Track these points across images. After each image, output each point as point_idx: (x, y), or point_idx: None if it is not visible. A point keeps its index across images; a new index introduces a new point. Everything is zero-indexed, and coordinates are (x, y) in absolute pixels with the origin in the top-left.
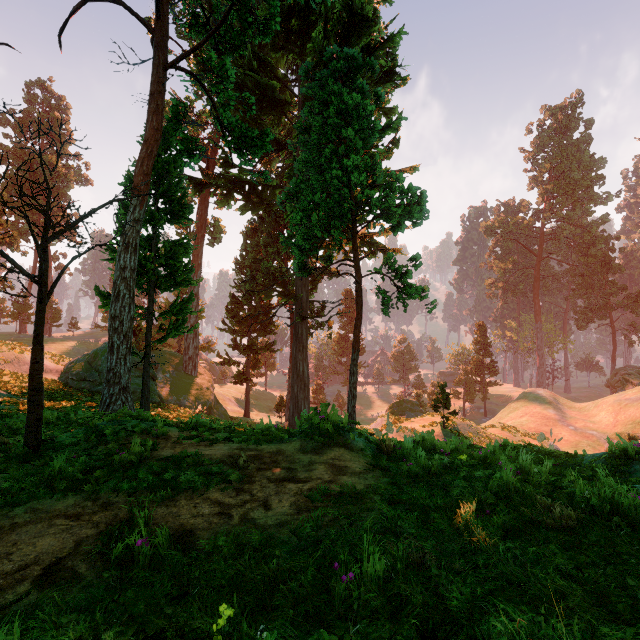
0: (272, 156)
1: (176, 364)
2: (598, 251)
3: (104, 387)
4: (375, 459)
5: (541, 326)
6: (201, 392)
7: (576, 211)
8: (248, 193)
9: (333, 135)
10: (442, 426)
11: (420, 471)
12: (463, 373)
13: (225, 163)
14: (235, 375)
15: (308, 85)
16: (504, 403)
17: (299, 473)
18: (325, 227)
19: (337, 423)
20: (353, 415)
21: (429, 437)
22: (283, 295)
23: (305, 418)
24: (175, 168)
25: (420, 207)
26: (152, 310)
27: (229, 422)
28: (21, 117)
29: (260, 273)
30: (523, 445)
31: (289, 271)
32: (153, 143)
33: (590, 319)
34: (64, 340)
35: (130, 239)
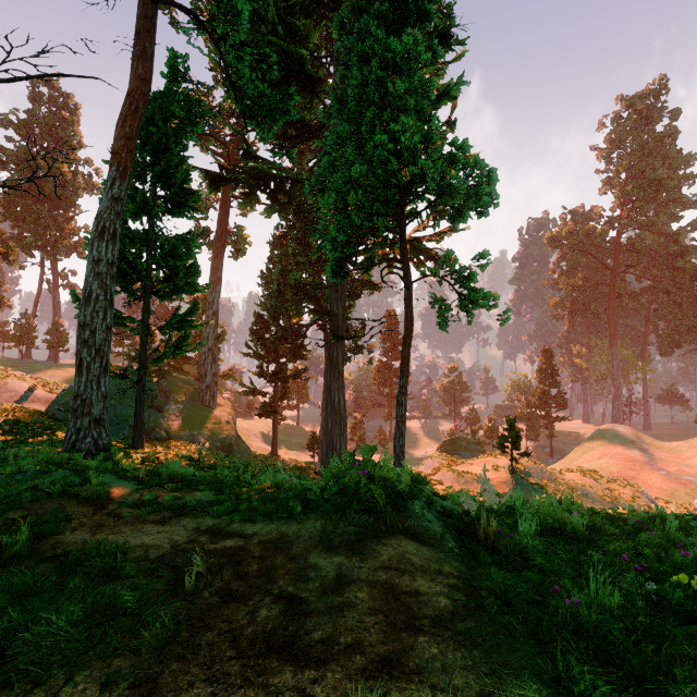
0: (303, 153)
1: (192, 394)
2: (687, 263)
3: (69, 419)
4: (469, 562)
5: (617, 352)
6: (220, 426)
7: (660, 217)
8: (274, 191)
9: (376, 97)
10: (510, 470)
11: (613, 631)
12: (525, 406)
13: (246, 154)
14: (260, 407)
15: (344, 38)
16: (573, 441)
17: (310, 620)
18: (365, 217)
19: (390, 485)
20: (401, 457)
21: (546, 507)
22: (315, 312)
23: (333, 474)
24: (176, 143)
25: (489, 187)
26: (147, 323)
27: (244, 465)
28: (26, 118)
29: (289, 287)
30: (689, 516)
31: (323, 284)
32: (139, 97)
33: (677, 343)
34: (71, 367)
35: (106, 222)
